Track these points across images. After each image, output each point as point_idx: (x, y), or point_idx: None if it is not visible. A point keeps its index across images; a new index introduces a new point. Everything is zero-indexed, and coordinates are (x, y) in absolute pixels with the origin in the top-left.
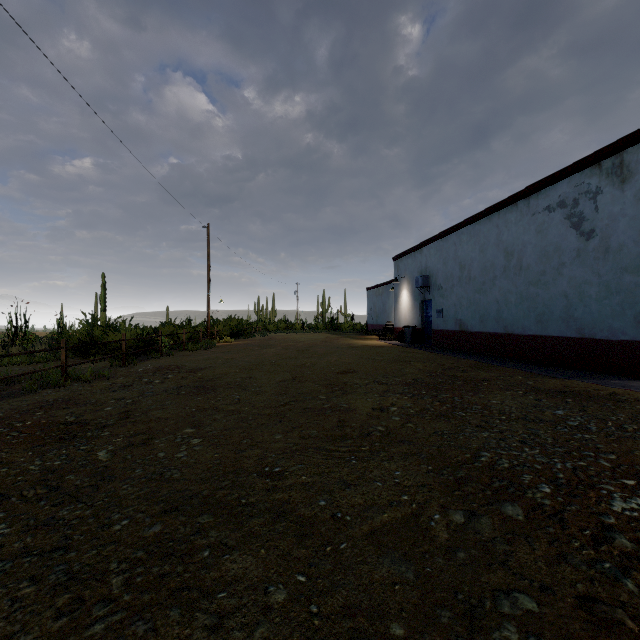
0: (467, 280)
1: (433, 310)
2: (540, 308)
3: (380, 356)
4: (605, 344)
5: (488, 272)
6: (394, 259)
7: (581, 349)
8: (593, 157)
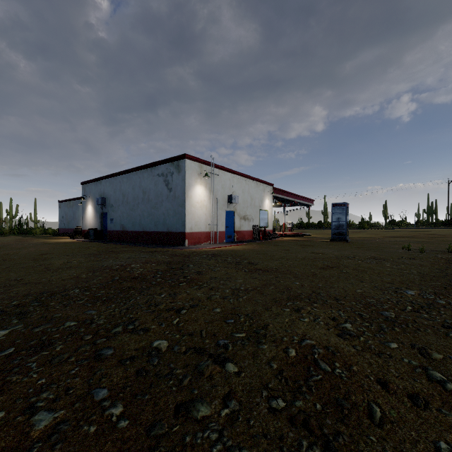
0: (126, 203)
1: (108, 219)
2: (156, 219)
3: (70, 246)
4: (175, 234)
5: (136, 200)
6: (82, 184)
7: (168, 236)
8: (171, 159)
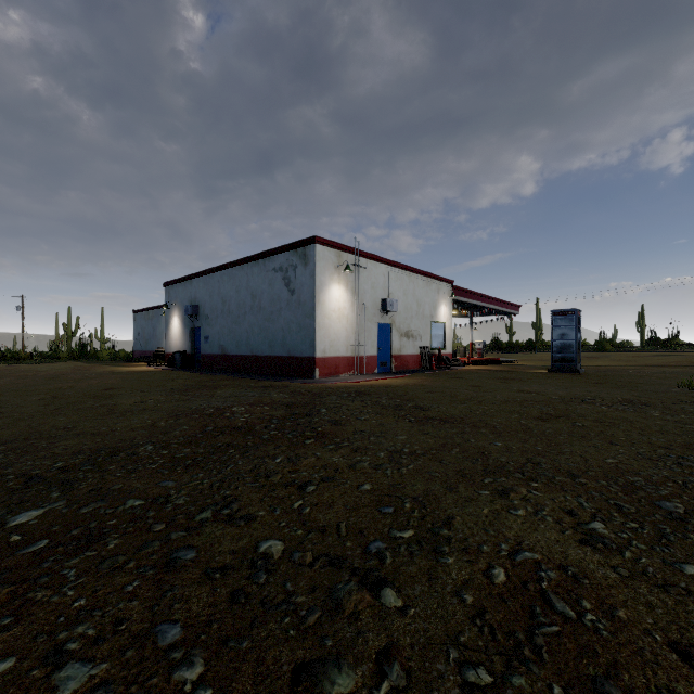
0: (228, 313)
1: (202, 337)
2: (271, 337)
3: (147, 378)
4: (299, 359)
5: (242, 308)
6: (165, 285)
7: (290, 363)
8: (294, 245)
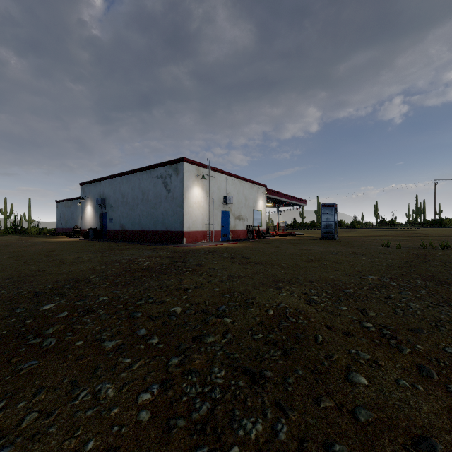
0: (126, 203)
1: (108, 218)
2: (155, 219)
3: (73, 245)
4: (173, 233)
5: (135, 200)
6: (81, 184)
7: (167, 235)
8: (170, 162)
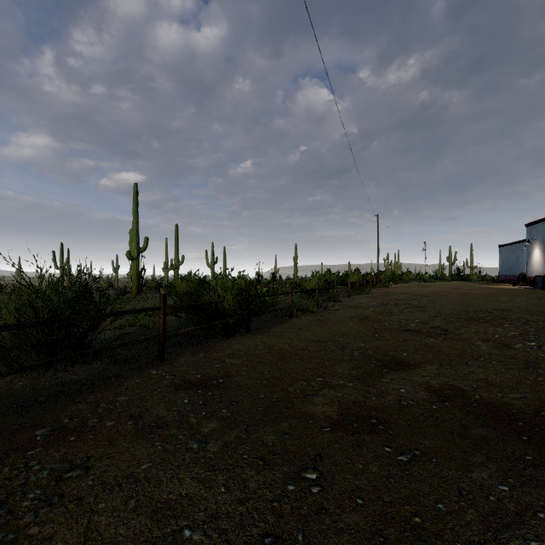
0: None
1: None
2: None
3: (512, 291)
4: None
5: None
6: (526, 226)
7: None
8: None
